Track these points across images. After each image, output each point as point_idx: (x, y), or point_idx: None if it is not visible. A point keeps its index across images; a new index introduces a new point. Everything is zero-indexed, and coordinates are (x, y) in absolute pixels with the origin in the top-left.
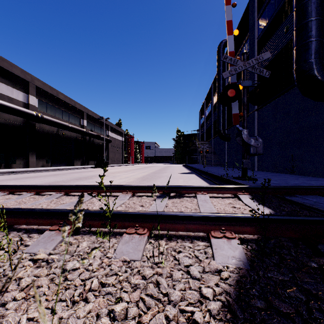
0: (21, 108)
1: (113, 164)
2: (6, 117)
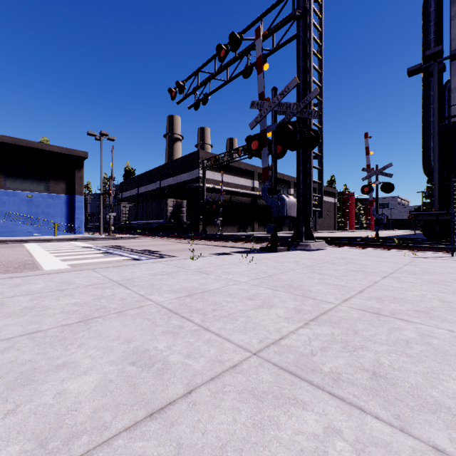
0: (251, 192)
1: (321, 231)
2: (243, 199)
